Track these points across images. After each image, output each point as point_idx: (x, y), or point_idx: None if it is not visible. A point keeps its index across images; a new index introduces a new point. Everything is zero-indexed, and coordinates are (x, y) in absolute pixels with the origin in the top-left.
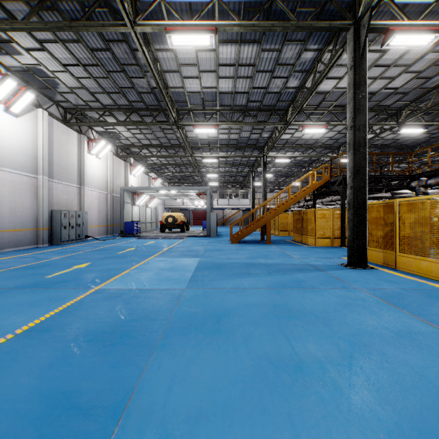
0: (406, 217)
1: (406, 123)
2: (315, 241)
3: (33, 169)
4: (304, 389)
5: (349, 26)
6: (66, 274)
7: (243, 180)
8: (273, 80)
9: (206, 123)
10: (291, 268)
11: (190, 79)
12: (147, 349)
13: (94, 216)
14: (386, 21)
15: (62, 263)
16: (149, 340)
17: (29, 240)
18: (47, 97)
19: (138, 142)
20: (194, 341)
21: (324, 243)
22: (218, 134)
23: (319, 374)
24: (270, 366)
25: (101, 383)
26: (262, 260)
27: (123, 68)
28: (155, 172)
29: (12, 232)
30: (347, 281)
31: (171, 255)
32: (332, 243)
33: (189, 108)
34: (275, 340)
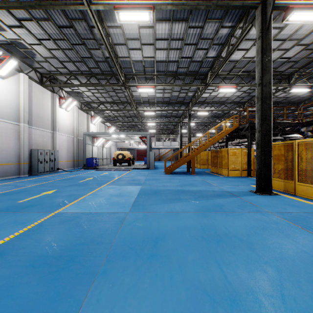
0: (303, 154)
1: (295, 84)
2: (228, 172)
3: (17, 118)
4: None
5: (257, 5)
6: (35, 199)
7: (173, 127)
8: (197, 51)
9: (146, 84)
10: (213, 194)
11: (134, 51)
12: (89, 276)
13: (64, 154)
14: (286, 1)
15: (34, 190)
16: (92, 266)
17: (13, 172)
18: (27, 64)
19: (96, 99)
20: (133, 267)
21: (235, 174)
22: (155, 93)
23: (255, 309)
24: (206, 298)
25: None
26: (189, 188)
27: (84, 41)
28: (109, 122)
29: None
30: (259, 205)
31: (120, 183)
32: (241, 174)
33: (134, 73)
34: (207, 266)
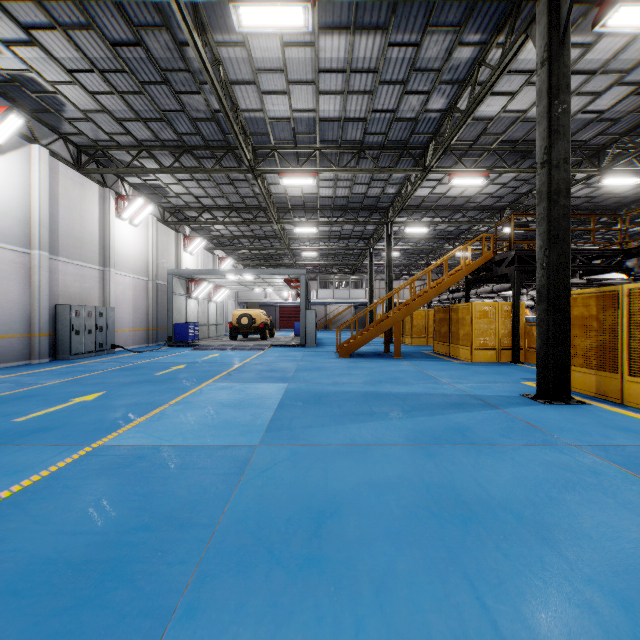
0: None
1: (612, 168)
2: (471, 353)
3: (25, 239)
4: None
5: None
6: (54, 413)
7: (355, 260)
8: (405, 98)
9: (299, 168)
10: (443, 402)
11: (273, 97)
12: (151, 623)
13: (126, 315)
14: None
15: (56, 393)
16: (161, 591)
17: (18, 353)
18: (48, 126)
19: (195, 201)
20: (263, 596)
21: (486, 357)
22: (318, 188)
23: None
24: None
25: None
26: (391, 388)
27: (166, 76)
28: (223, 248)
29: None
30: (547, 429)
31: (242, 378)
32: (498, 357)
33: (273, 145)
34: (446, 591)
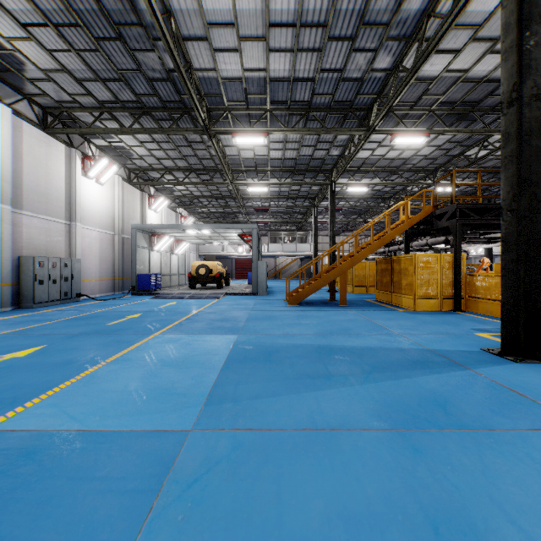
0: None
1: None
2: (414, 302)
3: None
4: None
5: None
6: None
7: (301, 218)
8: (353, 56)
9: (250, 128)
10: (404, 360)
11: (225, 55)
12: None
13: (93, 265)
14: None
15: None
16: None
17: None
18: (12, 86)
19: (157, 163)
20: None
21: (429, 305)
22: (268, 150)
23: None
24: None
25: None
26: (343, 341)
27: (119, 32)
28: (184, 207)
29: None
30: None
31: (192, 328)
32: (440, 305)
33: (226, 106)
34: None
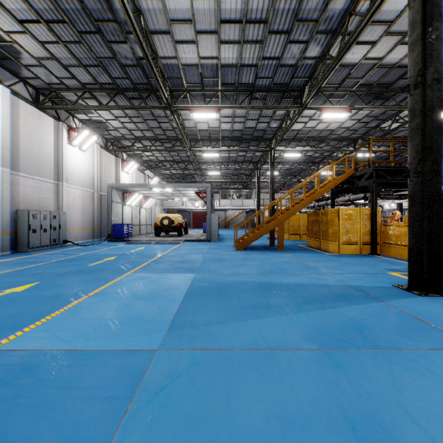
0: None
1: None
2: (339, 247)
3: None
4: None
5: None
6: None
7: (246, 179)
8: (288, 47)
9: (205, 105)
10: (329, 294)
11: (184, 45)
12: None
13: (76, 217)
14: None
15: None
16: None
17: None
18: (11, 71)
19: (129, 134)
20: None
21: (350, 250)
22: (220, 123)
23: None
24: None
25: None
26: (281, 278)
27: (98, 27)
28: (151, 169)
29: None
30: (441, 327)
31: (158, 268)
32: (360, 250)
33: (185, 87)
34: None
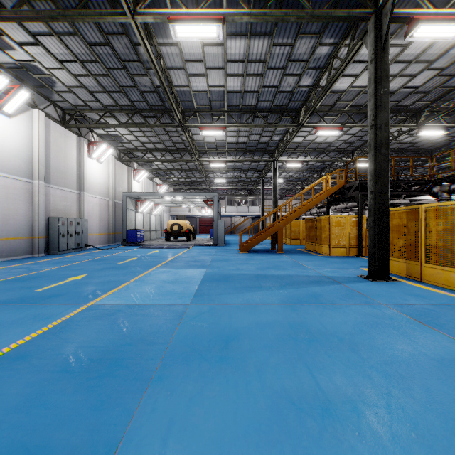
0: (433, 224)
1: (426, 124)
2: (329, 250)
3: (29, 173)
4: (335, 442)
5: (369, 15)
6: (58, 287)
7: (252, 186)
8: (285, 78)
9: (213, 124)
10: (306, 280)
11: (196, 77)
12: (141, 383)
13: (95, 224)
14: (410, 10)
15: (56, 275)
16: (143, 371)
17: (24, 249)
18: (44, 96)
19: (141, 145)
20: (197, 373)
21: (340, 252)
22: (226, 137)
23: (352, 420)
24: (291, 408)
25: (79, 432)
26: (274, 272)
27: (124, 64)
28: (160, 178)
29: (5, 241)
30: (369, 296)
31: (176, 266)
32: (348, 252)
33: (195, 108)
34: (294, 371)
